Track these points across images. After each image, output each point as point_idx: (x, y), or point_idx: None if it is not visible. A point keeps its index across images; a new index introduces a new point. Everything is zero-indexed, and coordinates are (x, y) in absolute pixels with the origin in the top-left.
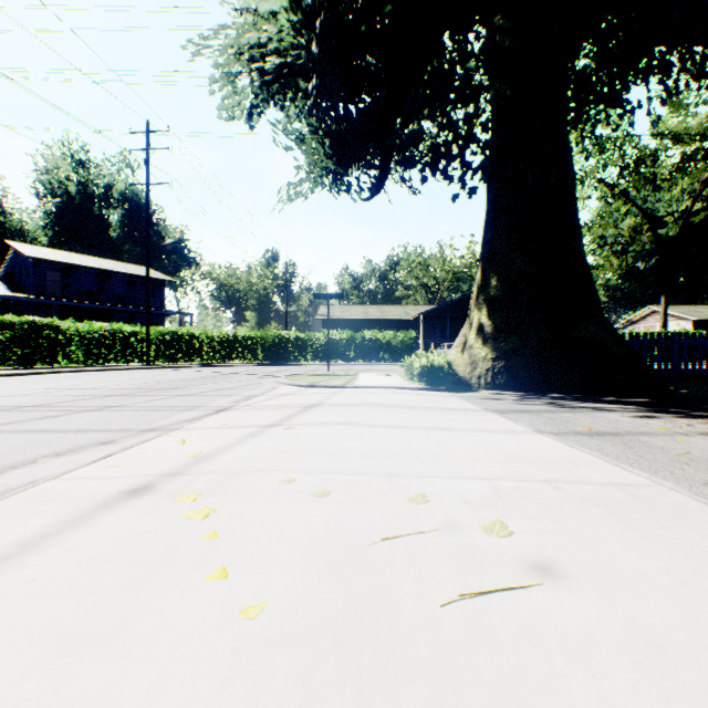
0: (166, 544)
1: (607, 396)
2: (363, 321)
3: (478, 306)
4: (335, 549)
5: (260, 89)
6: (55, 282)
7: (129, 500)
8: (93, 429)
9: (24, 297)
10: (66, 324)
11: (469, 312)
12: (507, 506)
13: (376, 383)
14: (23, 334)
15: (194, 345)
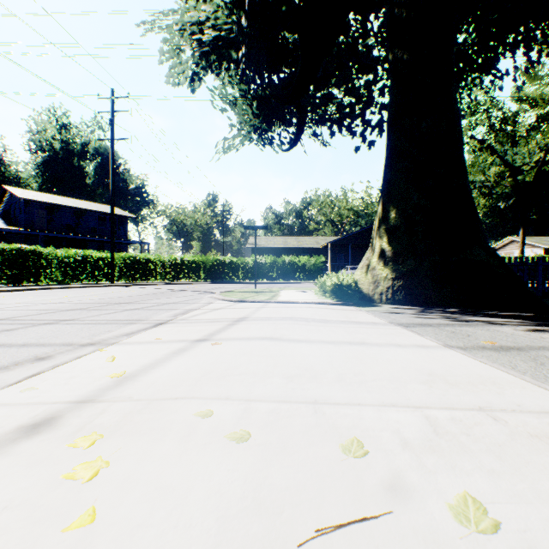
0: (22, 533)
1: (492, 310)
2: (283, 248)
3: (379, 235)
4: (251, 543)
5: (200, 59)
6: (42, 218)
7: (20, 442)
8: (37, 343)
9: (16, 229)
10: (47, 251)
11: (372, 240)
12: (453, 449)
13: (295, 298)
14: (12, 259)
15: (149, 267)
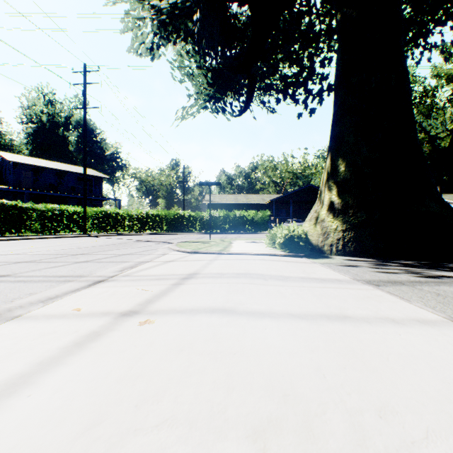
0: None
1: (449, 263)
2: (234, 204)
3: (328, 188)
4: None
5: (158, 28)
6: (28, 178)
7: None
8: None
9: (5, 187)
10: (27, 205)
11: (319, 193)
12: None
13: (247, 250)
14: None
15: (118, 220)
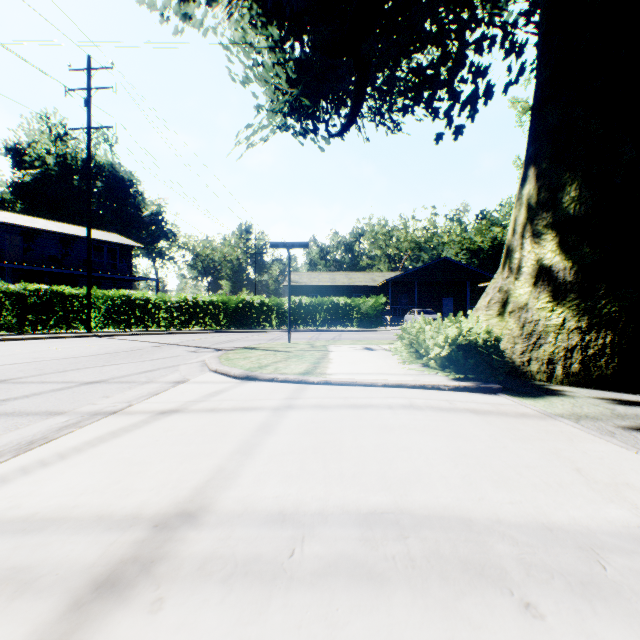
0: None
1: None
2: (330, 287)
3: (535, 239)
4: None
5: None
6: (16, 246)
7: None
8: None
9: None
10: None
11: (507, 253)
12: None
13: (362, 370)
14: None
15: (149, 310)
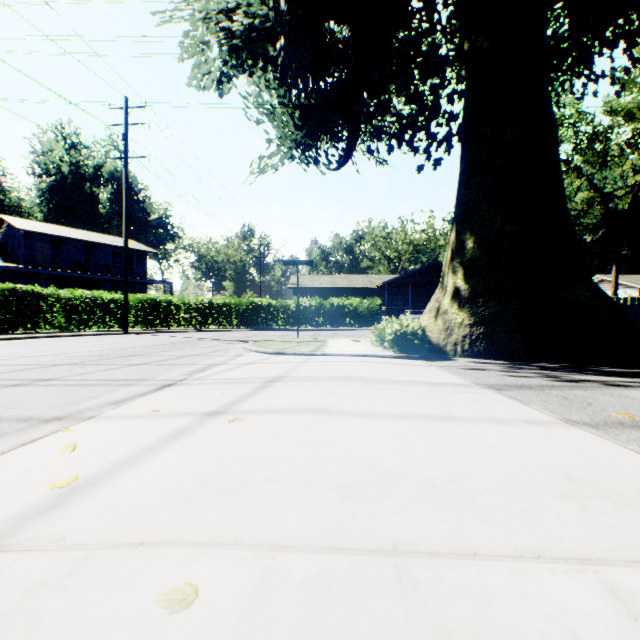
0: None
1: (601, 366)
2: (331, 289)
3: (453, 270)
4: None
5: (229, 55)
6: (45, 253)
7: None
8: None
9: (14, 266)
10: (48, 291)
11: (442, 276)
12: None
13: (346, 350)
14: (4, 301)
15: (171, 312)
